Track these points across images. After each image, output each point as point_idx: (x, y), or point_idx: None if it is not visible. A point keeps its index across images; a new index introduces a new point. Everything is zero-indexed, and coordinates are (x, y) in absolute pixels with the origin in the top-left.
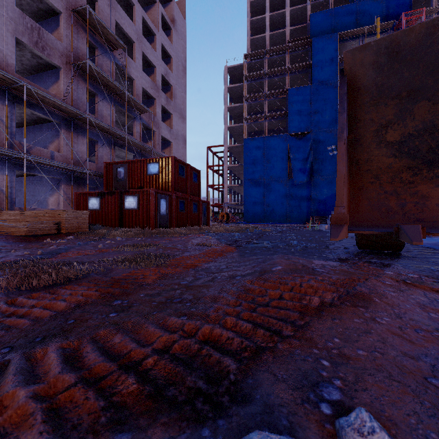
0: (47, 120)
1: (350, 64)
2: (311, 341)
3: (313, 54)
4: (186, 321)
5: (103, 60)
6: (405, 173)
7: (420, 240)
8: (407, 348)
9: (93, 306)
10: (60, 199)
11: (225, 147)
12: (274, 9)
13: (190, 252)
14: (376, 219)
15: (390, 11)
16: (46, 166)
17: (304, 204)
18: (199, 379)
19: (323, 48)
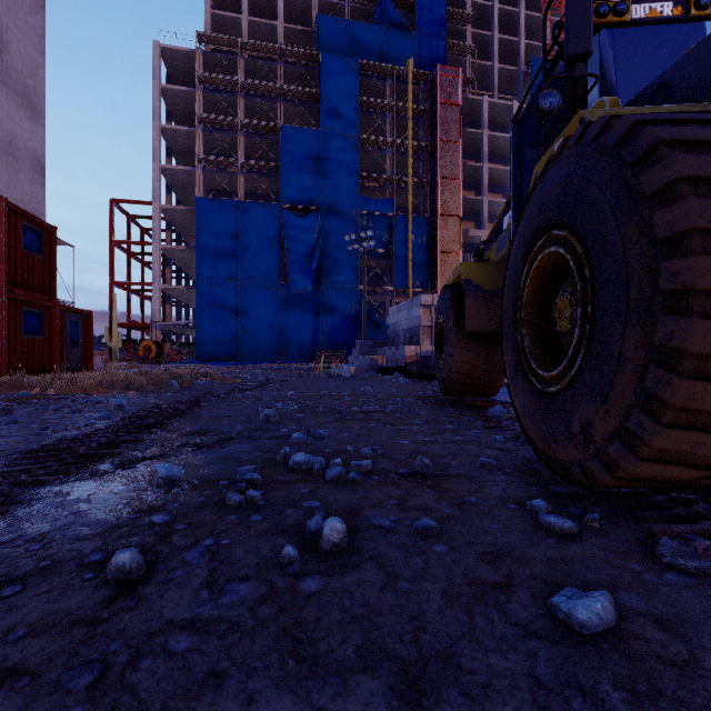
0: None
1: None
2: None
3: (321, 79)
4: None
5: None
6: None
7: None
8: None
9: None
10: None
11: (155, 208)
12: None
13: None
14: None
15: (423, 59)
16: None
17: (307, 329)
18: None
19: (337, 75)
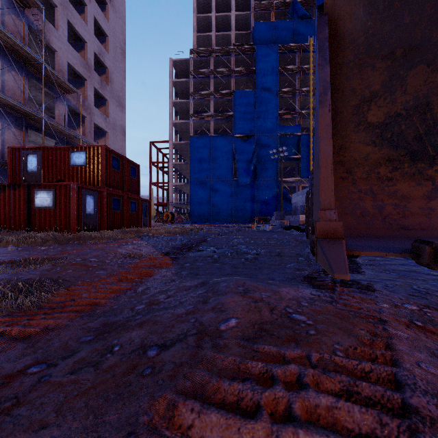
0: None
1: None
2: None
3: (256, 61)
4: None
5: (9, 16)
6: (384, 166)
7: None
8: None
9: None
10: None
11: (170, 144)
12: (220, 11)
13: (105, 271)
14: (351, 225)
15: None
16: None
17: (248, 204)
18: None
19: (265, 56)
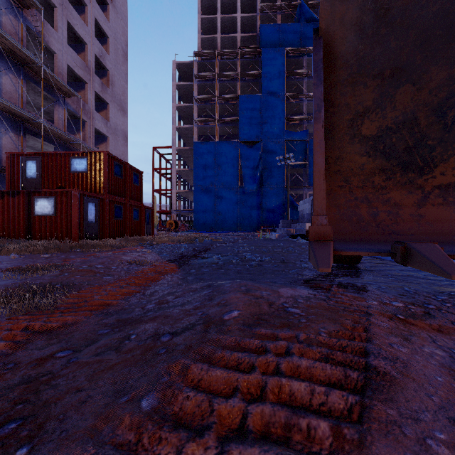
0: None
1: (327, 21)
2: None
3: (262, 64)
4: None
5: (7, 17)
6: (378, 176)
7: None
8: None
9: None
10: None
11: (173, 149)
12: (225, 12)
13: (112, 276)
14: (347, 231)
15: None
16: None
17: (254, 212)
18: None
19: (272, 60)
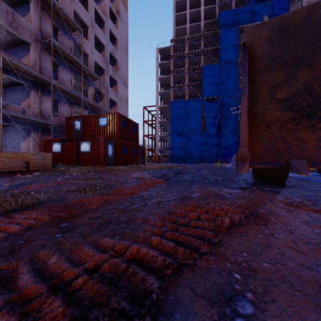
0: (20, 83)
1: (250, 38)
2: (224, 256)
3: (220, 41)
4: (117, 241)
5: (64, 39)
6: (290, 123)
7: (307, 171)
8: (301, 259)
9: (42, 228)
10: (30, 144)
11: (157, 107)
12: (193, 8)
13: (129, 184)
14: (268, 157)
15: (274, 12)
16: (19, 118)
17: (214, 149)
18: (123, 299)
19: (227, 37)
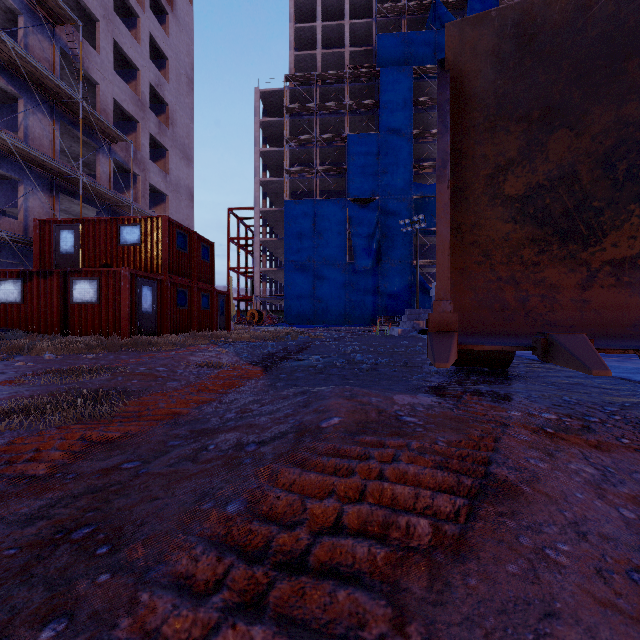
0: None
1: (455, 50)
2: None
3: (380, 90)
4: None
5: (35, 38)
6: (528, 249)
7: (604, 366)
8: None
9: None
10: None
11: (256, 211)
12: (329, 19)
13: (178, 382)
14: (487, 321)
15: None
16: None
17: (369, 298)
18: None
19: (394, 84)
